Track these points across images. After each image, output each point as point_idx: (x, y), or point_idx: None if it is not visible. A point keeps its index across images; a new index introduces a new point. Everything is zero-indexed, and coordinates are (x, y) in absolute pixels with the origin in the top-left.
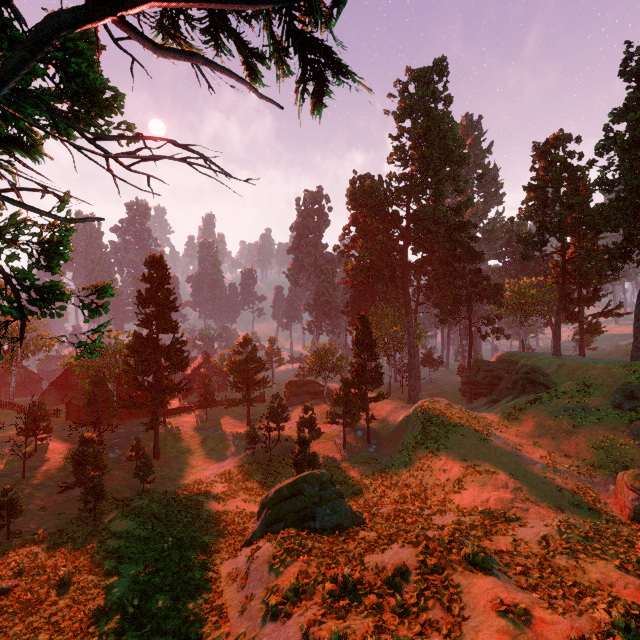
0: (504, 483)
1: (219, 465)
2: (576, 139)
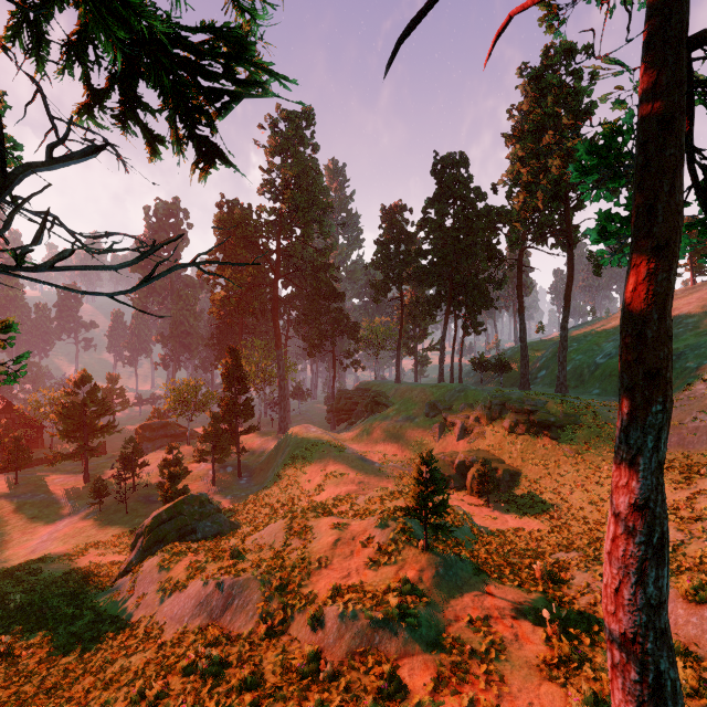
0: (352, 480)
1: (50, 531)
2: (410, 210)
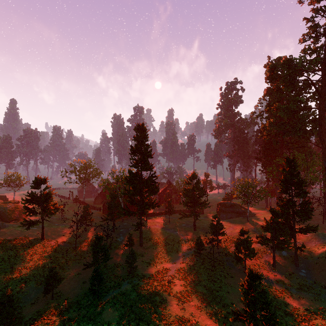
0: None
1: (177, 260)
2: None
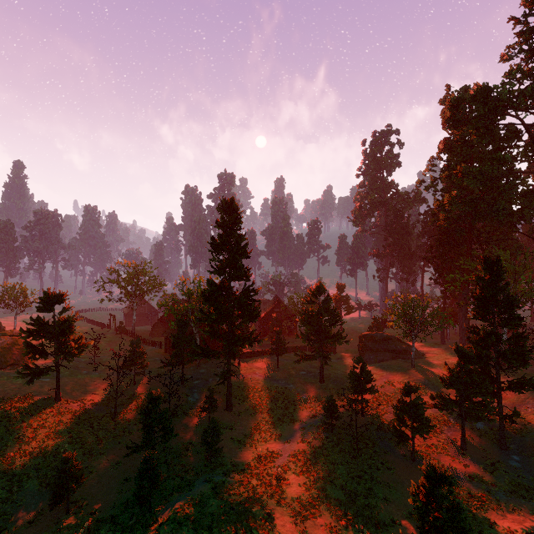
0: None
1: (292, 436)
2: None
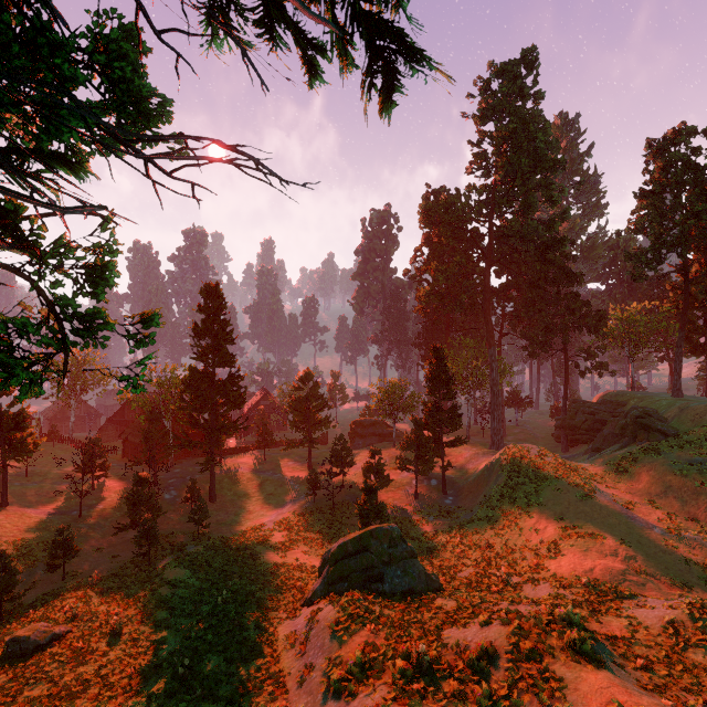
0: (613, 550)
1: (278, 512)
2: (703, 132)
